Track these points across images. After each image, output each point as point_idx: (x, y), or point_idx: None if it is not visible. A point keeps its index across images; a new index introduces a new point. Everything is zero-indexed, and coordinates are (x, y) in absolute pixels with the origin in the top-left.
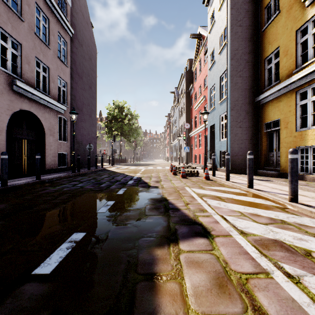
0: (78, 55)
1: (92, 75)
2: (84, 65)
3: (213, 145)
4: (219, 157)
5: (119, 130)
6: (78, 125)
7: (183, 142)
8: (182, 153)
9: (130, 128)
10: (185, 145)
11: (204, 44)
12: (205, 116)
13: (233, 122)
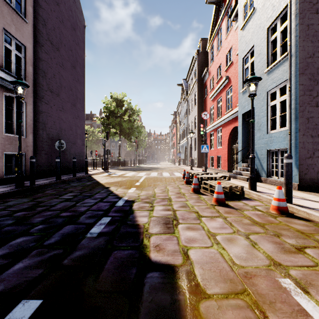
0: (52, 16)
1: (77, 51)
2: (63, 34)
3: (247, 143)
4: (266, 161)
5: (118, 127)
6: (51, 114)
7: (194, 142)
8: (192, 154)
9: (131, 125)
10: (197, 145)
11: (227, 6)
12: (254, 85)
13: (304, 96)
